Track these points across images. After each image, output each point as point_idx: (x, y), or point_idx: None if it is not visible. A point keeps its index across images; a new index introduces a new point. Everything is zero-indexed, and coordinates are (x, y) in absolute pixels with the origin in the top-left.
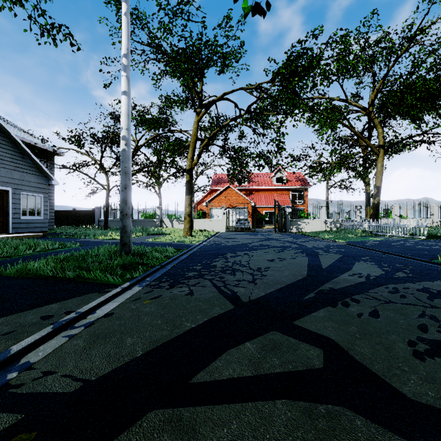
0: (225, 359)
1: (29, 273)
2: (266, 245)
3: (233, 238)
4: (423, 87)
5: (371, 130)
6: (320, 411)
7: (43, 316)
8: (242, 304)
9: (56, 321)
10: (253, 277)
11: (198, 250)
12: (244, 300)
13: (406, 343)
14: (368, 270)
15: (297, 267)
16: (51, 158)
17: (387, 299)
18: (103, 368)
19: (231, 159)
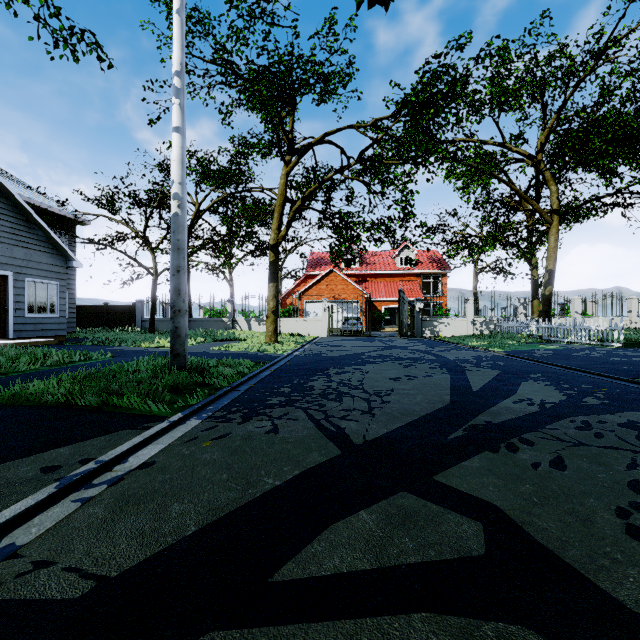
0: (328, 540)
1: (31, 400)
2: (387, 356)
3: (338, 346)
4: (617, 125)
5: (540, 188)
6: (486, 633)
7: (45, 467)
8: (354, 447)
9: (64, 475)
10: (369, 405)
11: (287, 364)
12: (356, 440)
13: (614, 512)
14: (542, 394)
15: (434, 390)
16: (71, 229)
17: (575, 439)
18: (131, 556)
19: (336, 230)
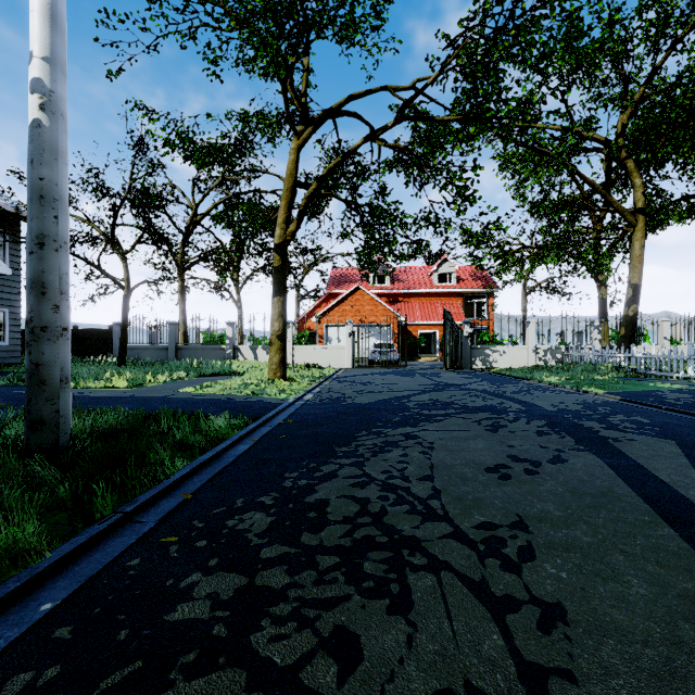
0: None
1: None
2: (447, 404)
3: (368, 384)
4: None
5: (610, 188)
6: None
7: None
8: None
9: None
10: (509, 641)
11: (288, 421)
12: None
13: None
14: None
15: (629, 523)
16: (14, 227)
17: None
18: None
19: (365, 227)
